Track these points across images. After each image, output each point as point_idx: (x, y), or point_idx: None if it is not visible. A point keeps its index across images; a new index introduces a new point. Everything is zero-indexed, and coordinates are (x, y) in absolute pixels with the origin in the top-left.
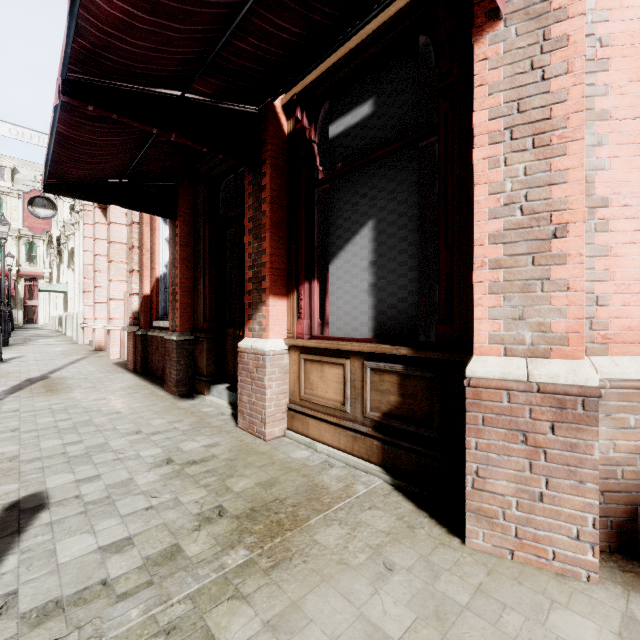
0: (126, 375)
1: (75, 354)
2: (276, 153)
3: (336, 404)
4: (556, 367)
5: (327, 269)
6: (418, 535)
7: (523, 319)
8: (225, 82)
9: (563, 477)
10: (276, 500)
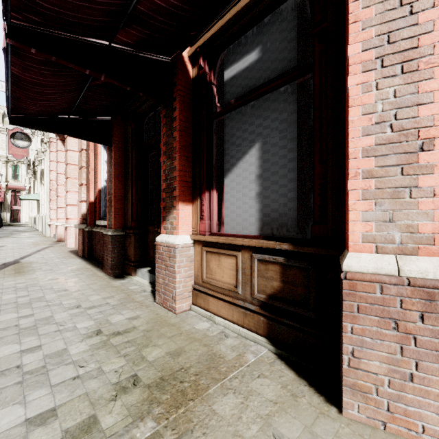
0: (76, 260)
1: (42, 244)
2: (184, 92)
3: (230, 286)
4: (424, 264)
5: (223, 181)
6: (301, 404)
7: (393, 221)
8: (143, 34)
9: (432, 361)
10: (182, 369)
